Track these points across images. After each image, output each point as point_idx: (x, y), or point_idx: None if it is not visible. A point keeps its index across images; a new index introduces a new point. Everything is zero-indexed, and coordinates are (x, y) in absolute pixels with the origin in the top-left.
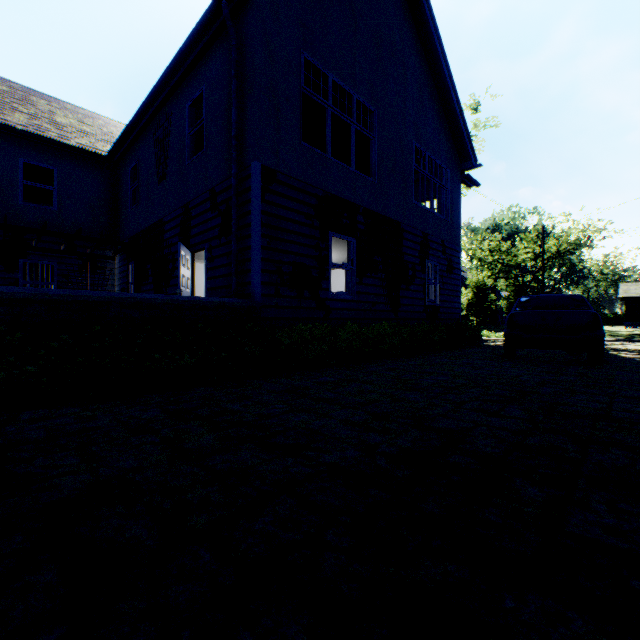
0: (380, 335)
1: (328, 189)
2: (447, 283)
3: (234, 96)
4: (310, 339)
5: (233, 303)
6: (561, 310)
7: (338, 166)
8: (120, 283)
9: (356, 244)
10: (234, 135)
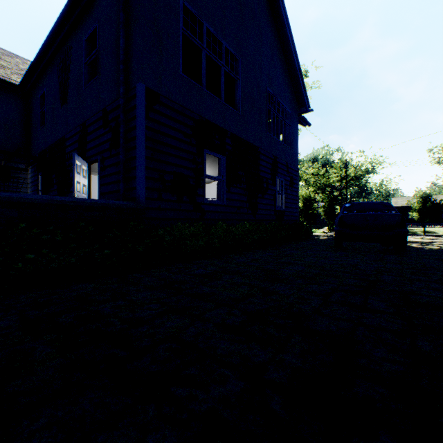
0: (244, 232)
1: (203, 115)
2: (290, 194)
3: (122, 27)
4: (188, 236)
5: (119, 205)
6: (377, 213)
7: (211, 97)
8: (32, 190)
9: (225, 161)
10: (122, 60)
